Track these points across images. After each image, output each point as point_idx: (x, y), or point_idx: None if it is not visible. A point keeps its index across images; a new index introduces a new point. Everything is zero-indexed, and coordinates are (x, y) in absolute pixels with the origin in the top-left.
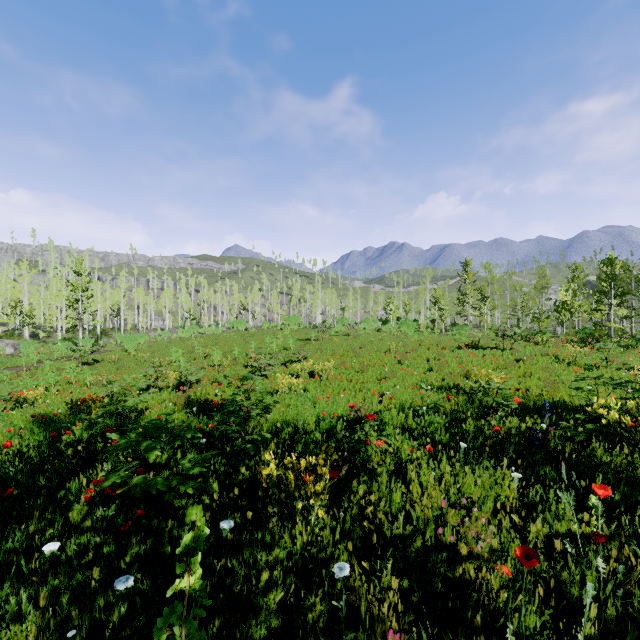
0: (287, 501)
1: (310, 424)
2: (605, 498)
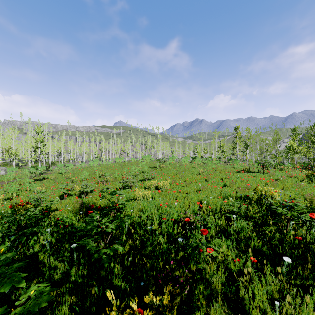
0: None
1: (155, 227)
2: None
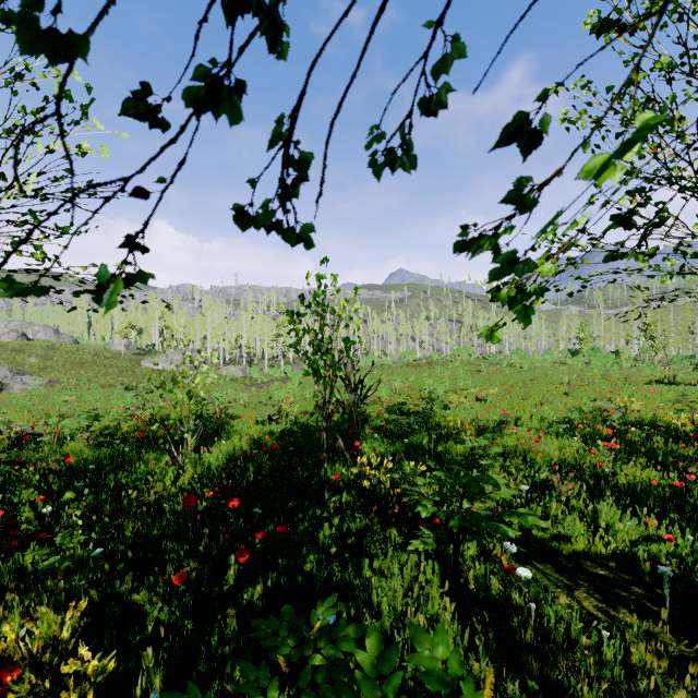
0: (457, 431)
1: None
2: (621, 450)
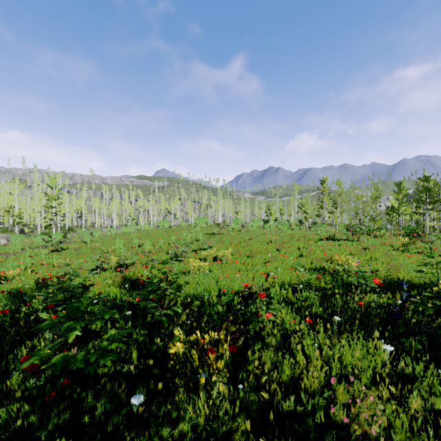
0: (192, 376)
1: (213, 298)
2: None
